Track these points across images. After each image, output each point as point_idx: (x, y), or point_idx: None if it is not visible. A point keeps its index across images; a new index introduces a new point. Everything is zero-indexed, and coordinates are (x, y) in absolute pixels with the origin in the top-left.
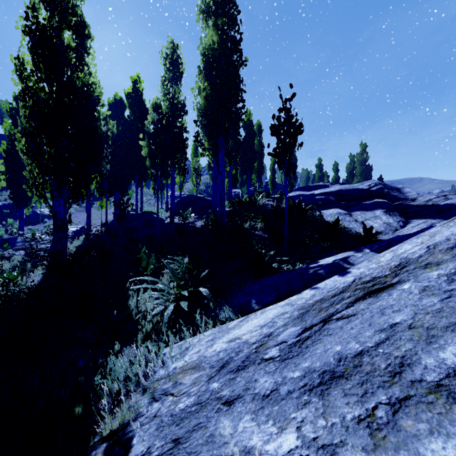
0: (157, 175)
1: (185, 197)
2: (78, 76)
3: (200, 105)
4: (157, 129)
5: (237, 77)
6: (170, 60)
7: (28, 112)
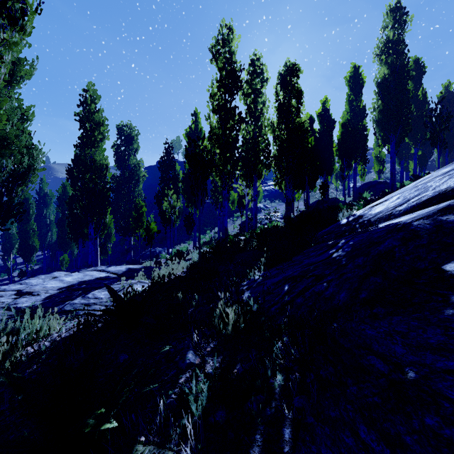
0: (344, 167)
1: (366, 183)
2: (297, 121)
3: (375, 118)
4: (344, 138)
5: (404, 91)
6: (352, 81)
7: (278, 148)
